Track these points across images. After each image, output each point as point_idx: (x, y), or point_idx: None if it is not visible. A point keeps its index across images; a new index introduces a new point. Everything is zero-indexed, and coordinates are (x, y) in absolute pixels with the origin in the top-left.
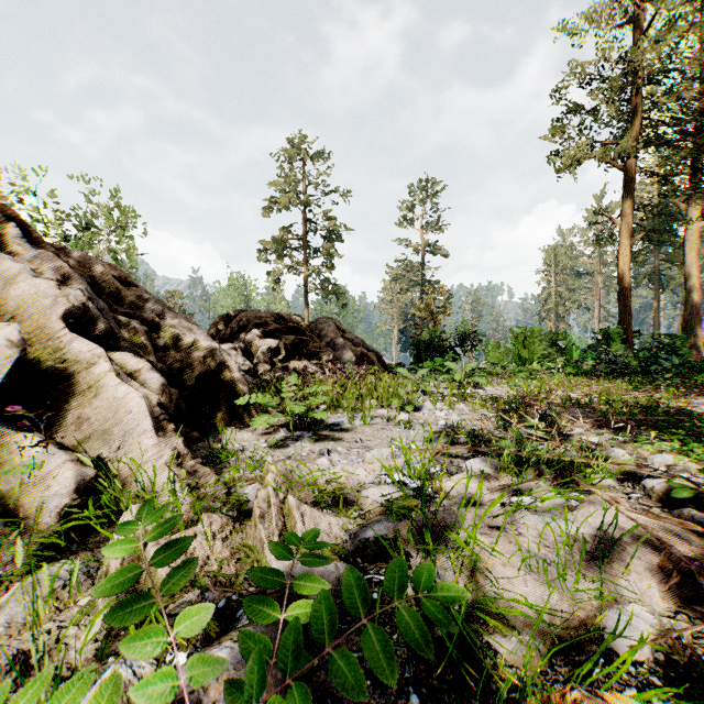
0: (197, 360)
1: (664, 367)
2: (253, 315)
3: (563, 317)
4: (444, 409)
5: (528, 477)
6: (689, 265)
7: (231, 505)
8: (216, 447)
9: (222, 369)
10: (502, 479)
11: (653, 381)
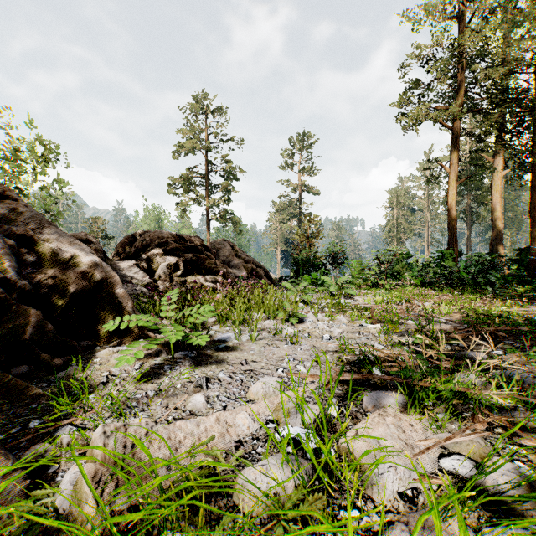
0: (73, 276)
1: (489, 280)
2: (155, 235)
3: (403, 242)
4: (325, 320)
5: (443, 418)
6: (495, 203)
7: (7, 534)
8: (78, 377)
9: (104, 285)
10: (415, 424)
11: (482, 290)
